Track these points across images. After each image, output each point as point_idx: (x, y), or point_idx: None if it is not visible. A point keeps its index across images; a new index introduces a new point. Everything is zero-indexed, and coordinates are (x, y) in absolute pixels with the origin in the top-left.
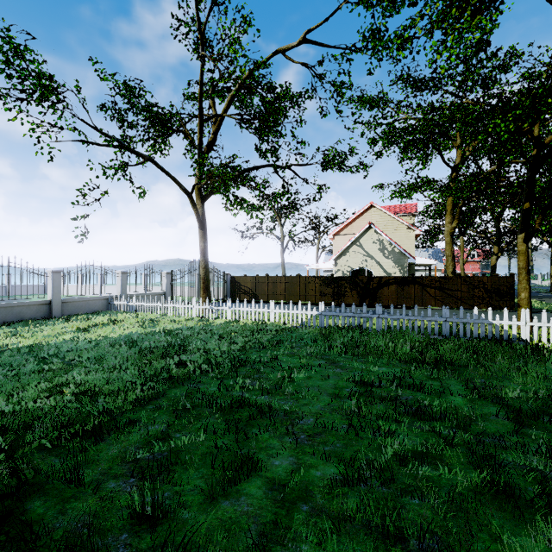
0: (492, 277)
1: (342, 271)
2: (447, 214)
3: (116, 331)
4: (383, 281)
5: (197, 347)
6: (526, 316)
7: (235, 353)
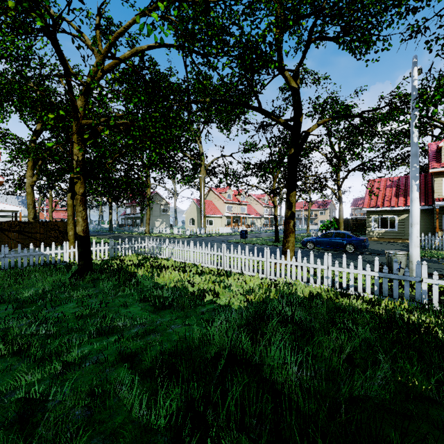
0: (65, 222)
1: None
2: (28, 168)
3: None
4: None
5: None
6: (67, 246)
7: None
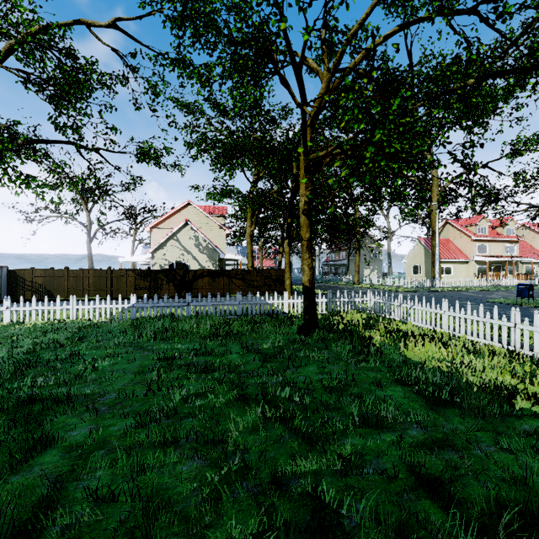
0: (276, 270)
1: (160, 264)
2: (248, 219)
3: None
4: (198, 274)
5: None
6: (287, 296)
7: (20, 356)
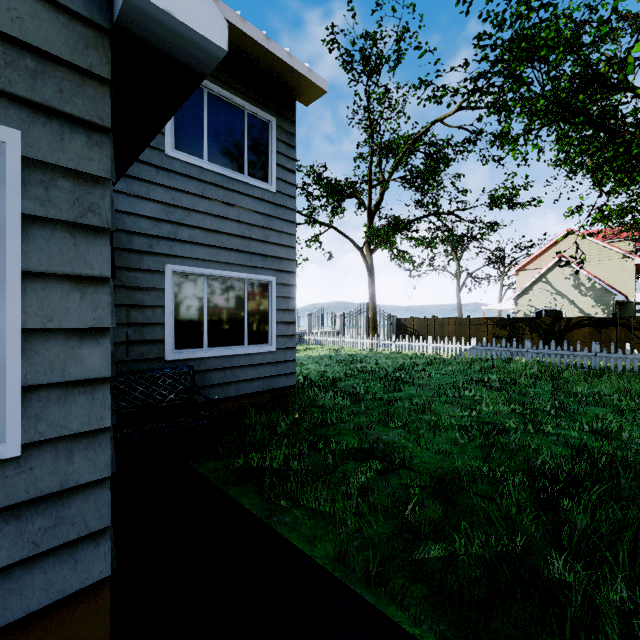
0: None
1: (524, 312)
2: None
3: (315, 353)
4: (572, 323)
5: (371, 362)
6: None
7: (397, 366)
